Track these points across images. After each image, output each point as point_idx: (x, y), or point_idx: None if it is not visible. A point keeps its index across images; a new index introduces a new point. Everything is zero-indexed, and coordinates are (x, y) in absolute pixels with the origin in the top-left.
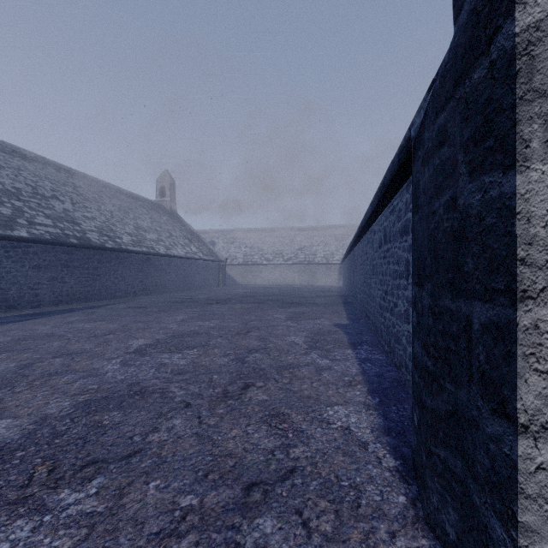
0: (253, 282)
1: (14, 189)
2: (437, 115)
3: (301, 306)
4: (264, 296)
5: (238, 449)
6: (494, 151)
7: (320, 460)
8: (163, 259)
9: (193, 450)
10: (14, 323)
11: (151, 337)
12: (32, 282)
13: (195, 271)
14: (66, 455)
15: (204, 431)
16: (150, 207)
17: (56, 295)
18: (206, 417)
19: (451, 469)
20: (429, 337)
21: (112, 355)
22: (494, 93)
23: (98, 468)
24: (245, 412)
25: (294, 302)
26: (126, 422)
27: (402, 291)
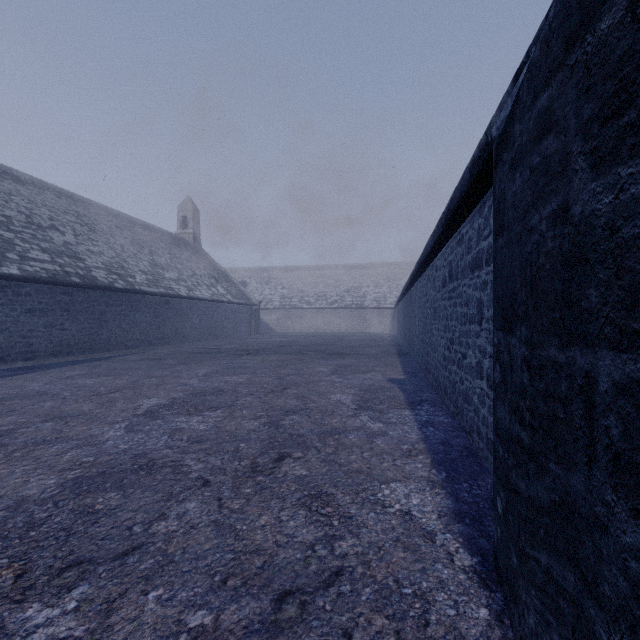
0: (291, 329)
1: (4, 217)
2: (537, 96)
3: (348, 358)
4: (304, 346)
5: (268, 542)
6: (638, 127)
7: (374, 557)
8: (185, 302)
9: (210, 545)
10: (0, 378)
11: (166, 396)
12: (25, 329)
13: (223, 316)
14: (42, 554)
15: (225, 518)
16: (169, 241)
17: (54, 345)
18: (229, 499)
19: (557, 582)
20: (523, 400)
21: (116, 418)
22: (638, 42)
23: (83, 572)
24: (278, 491)
25: (339, 353)
26: (125, 506)
27: (474, 339)
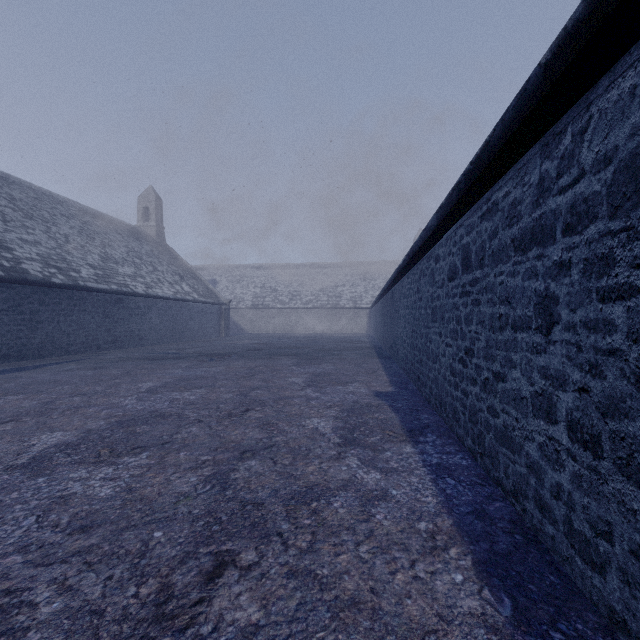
0: (264, 330)
1: None
2: None
3: (325, 364)
4: (276, 349)
5: None
6: None
7: None
8: (142, 301)
9: None
10: None
11: (80, 427)
12: None
13: (188, 316)
14: None
15: None
16: (127, 233)
17: None
18: None
19: None
20: None
21: None
22: None
23: None
24: None
25: (315, 358)
26: None
27: (526, 354)
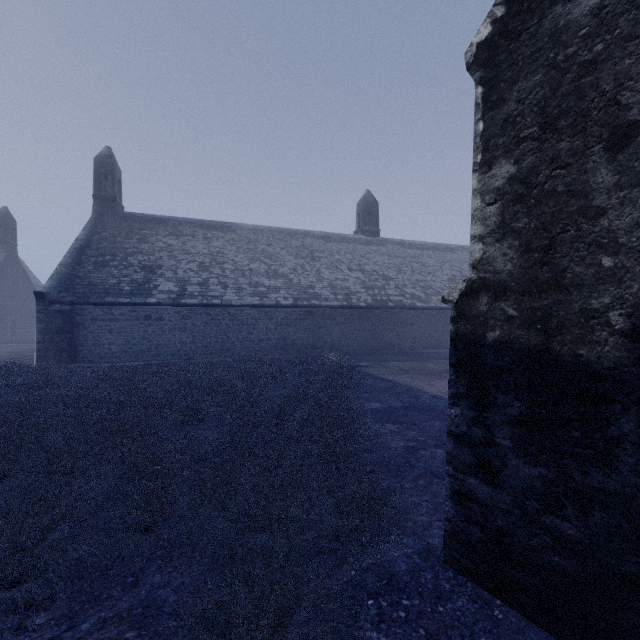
0: None
1: (452, 276)
2: None
3: None
4: None
5: None
6: None
7: None
8: None
9: None
10: None
11: None
12: None
13: None
14: None
15: None
16: None
17: None
18: None
19: None
20: None
21: None
22: None
23: None
24: None
25: None
26: None
27: None
